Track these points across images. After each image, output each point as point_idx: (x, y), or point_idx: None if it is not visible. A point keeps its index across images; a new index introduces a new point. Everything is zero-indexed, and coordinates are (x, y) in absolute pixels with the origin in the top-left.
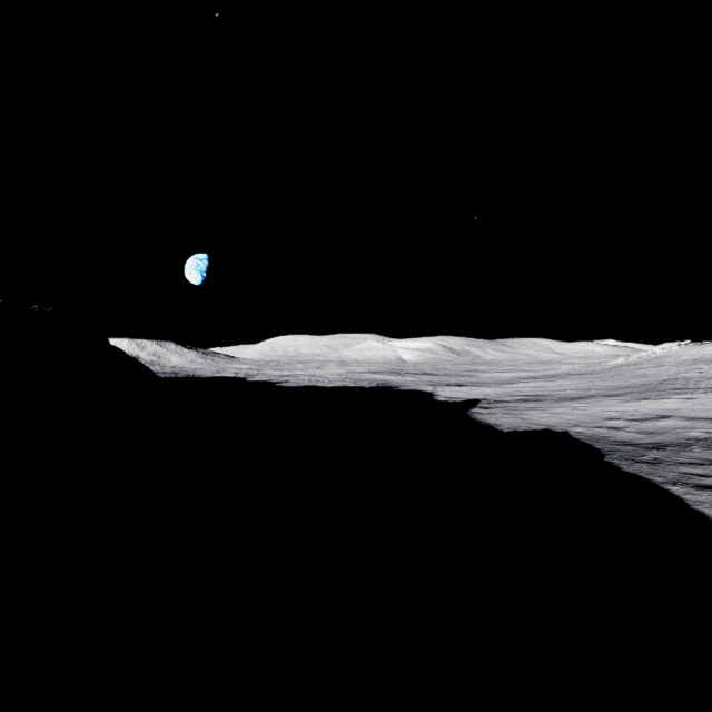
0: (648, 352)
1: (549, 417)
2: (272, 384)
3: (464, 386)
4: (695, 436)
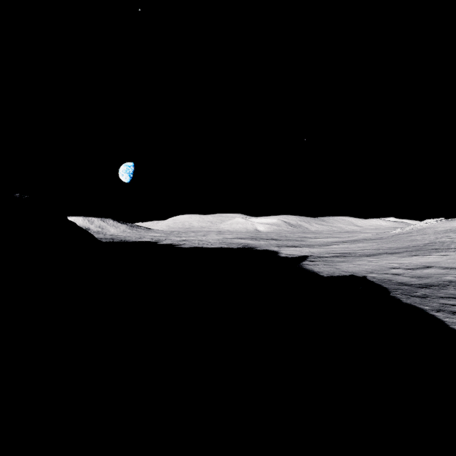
0: (416, 225)
1: (353, 267)
2: (174, 246)
3: (298, 247)
4: (449, 279)
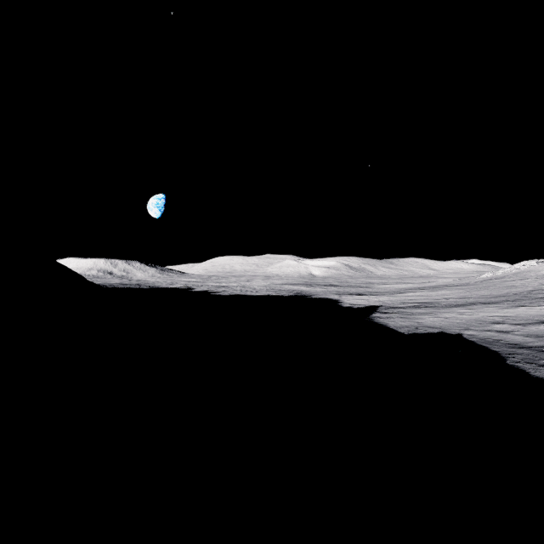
0: (511, 268)
1: (440, 321)
2: (211, 293)
3: (363, 295)
4: None
